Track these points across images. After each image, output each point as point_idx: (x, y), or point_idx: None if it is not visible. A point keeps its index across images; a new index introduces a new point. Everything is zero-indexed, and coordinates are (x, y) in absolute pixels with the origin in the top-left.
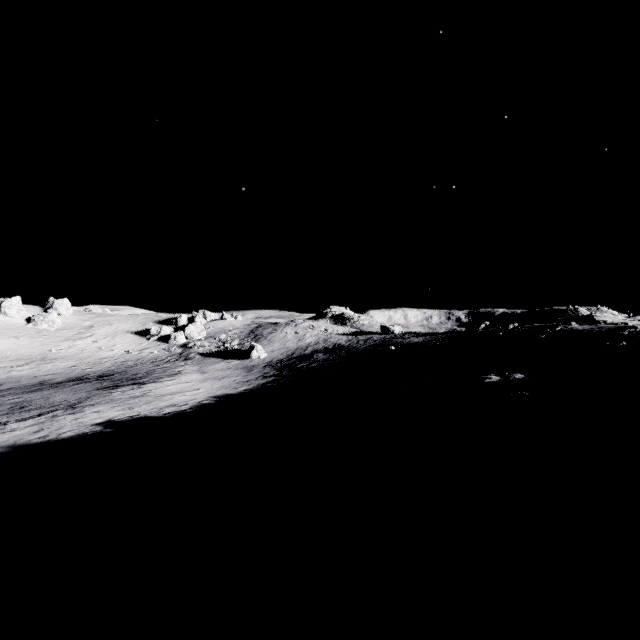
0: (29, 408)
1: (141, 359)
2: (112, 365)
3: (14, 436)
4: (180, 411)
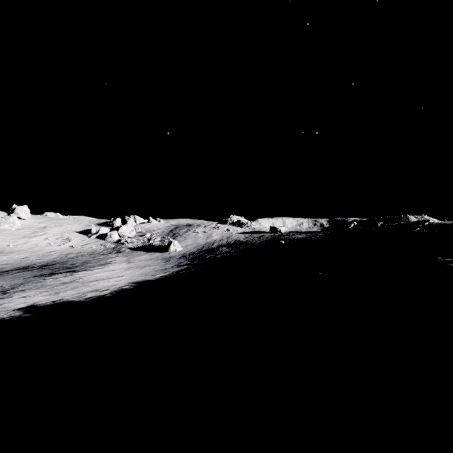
0: None
1: (82, 252)
2: (57, 257)
3: None
4: (100, 296)
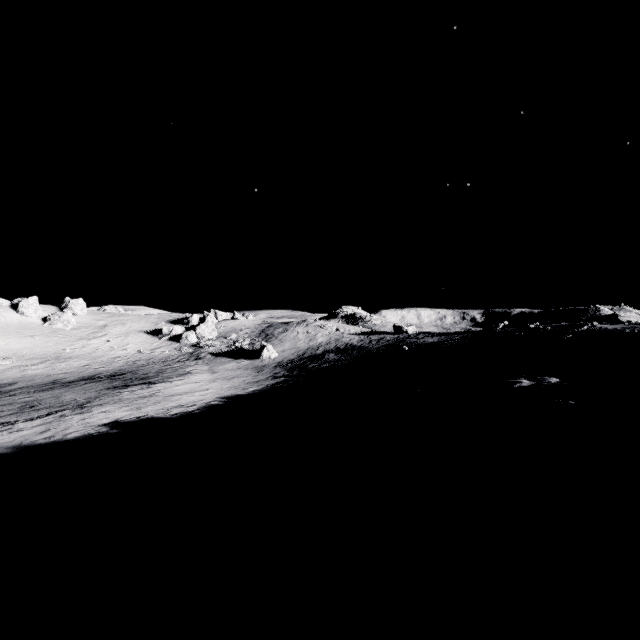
0: (38, 407)
1: (153, 358)
2: (124, 364)
3: (20, 436)
4: (187, 412)
